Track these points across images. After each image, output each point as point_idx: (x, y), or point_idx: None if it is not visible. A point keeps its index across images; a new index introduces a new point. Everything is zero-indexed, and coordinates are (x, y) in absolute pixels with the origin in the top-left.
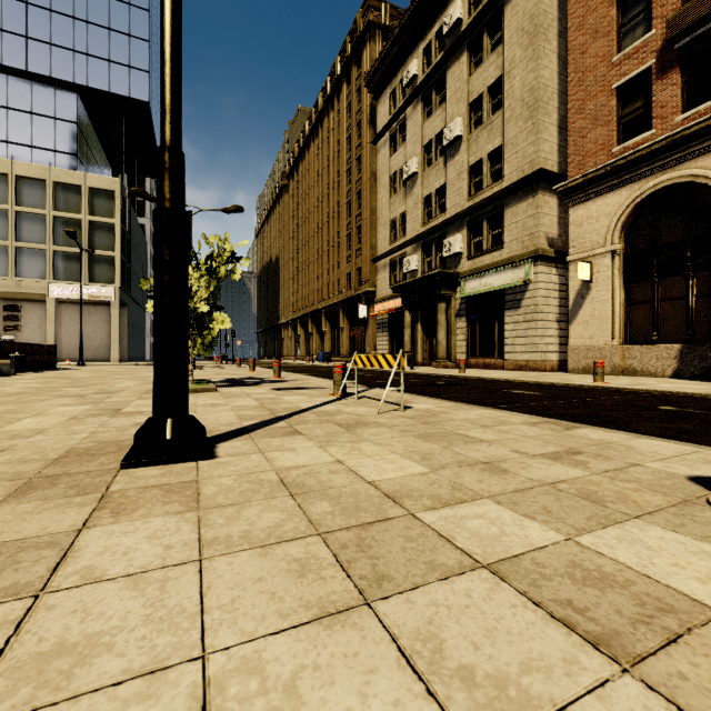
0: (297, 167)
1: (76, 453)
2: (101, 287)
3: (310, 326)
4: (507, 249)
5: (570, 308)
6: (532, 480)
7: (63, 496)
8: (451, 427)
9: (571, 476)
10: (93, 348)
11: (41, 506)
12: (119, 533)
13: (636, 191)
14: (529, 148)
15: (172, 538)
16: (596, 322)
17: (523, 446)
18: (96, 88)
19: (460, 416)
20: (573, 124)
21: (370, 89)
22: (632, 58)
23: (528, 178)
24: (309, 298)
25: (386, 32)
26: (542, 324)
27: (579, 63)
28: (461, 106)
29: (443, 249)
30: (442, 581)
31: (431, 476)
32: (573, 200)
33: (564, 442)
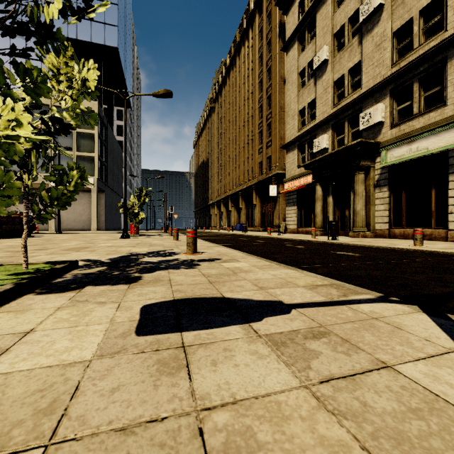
0: (220, 92)
1: None
2: None
3: (230, 204)
4: (452, 105)
5: None
6: None
7: None
8: None
9: None
10: (83, 221)
11: None
12: None
13: None
14: None
15: None
16: None
17: None
18: (82, 40)
19: None
20: None
21: (280, 5)
22: None
23: None
24: (229, 184)
25: None
26: None
27: None
28: None
29: (360, 122)
30: None
31: None
32: None
33: None
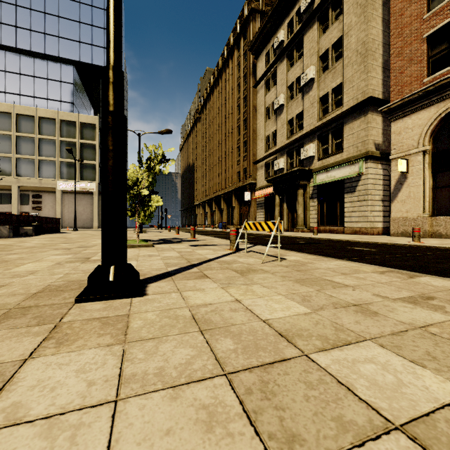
0: (205, 105)
1: (49, 289)
2: (87, 183)
3: (214, 206)
4: (345, 152)
5: (392, 191)
6: (403, 323)
7: (26, 325)
8: (318, 274)
9: (436, 319)
10: (83, 220)
11: (6, 334)
12: (55, 365)
13: (441, 108)
14: (361, 83)
15: (97, 372)
16: (411, 201)
17: (381, 290)
18: (84, 62)
19: (323, 265)
20: (394, 65)
21: (252, 52)
22: (439, 14)
23: (361, 103)
24: (213, 188)
25: (262, 15)
26: (371, 203)
27: (398, 22)
28: (313, 58)
29: (301, 154)
30: (359, 449)
31: (314, 316)
32: (394, 117)
33: (414, 288)
